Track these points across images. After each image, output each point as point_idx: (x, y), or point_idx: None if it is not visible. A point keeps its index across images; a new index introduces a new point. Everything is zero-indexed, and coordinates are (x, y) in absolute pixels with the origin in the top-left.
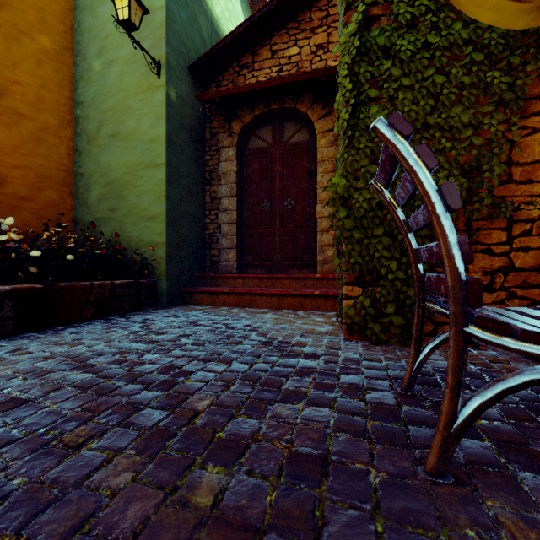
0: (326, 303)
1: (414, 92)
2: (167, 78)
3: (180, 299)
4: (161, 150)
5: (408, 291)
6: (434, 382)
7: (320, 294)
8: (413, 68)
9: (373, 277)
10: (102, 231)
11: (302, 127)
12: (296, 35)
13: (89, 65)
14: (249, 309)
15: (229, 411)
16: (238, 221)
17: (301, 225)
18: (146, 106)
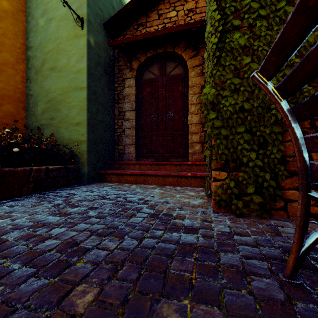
0: (196, 181)
1: (269, 20)
2: (88, 30)
3: (97, 179)
4: (84, 78)
5: (265, 175)
6: (308, 263)
7: (191, 175)
8: (269, 1)
9: (236, 164)
10: (45, 133)
11: (178, 65)
12: (174, 3)
13: (36, 22)
14: (143, 185)
15: (110, 314)
16: (136, 127)
17: (178, 129)
18: (74, 49)
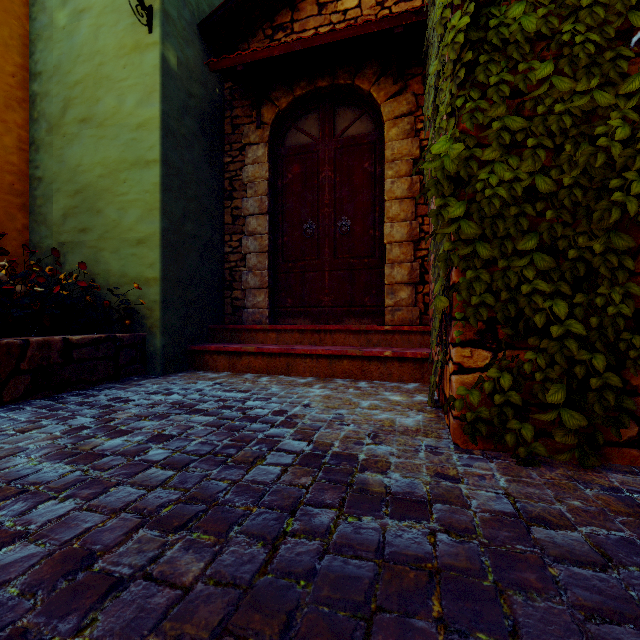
0: (402, 369)
1: None
2: (163, 33)
3: (184, 363)
4: (154, 140)
5: (594, 360)
6: None
7: (392, 356)
8: None
9: (514, 331)
10: (69, 262)
11: (362, 114)
12: None
13: (51, 17)
14: (285, 377)
15: None
16: (270, 249)
17: (361, 255)
18: (131, 75)
